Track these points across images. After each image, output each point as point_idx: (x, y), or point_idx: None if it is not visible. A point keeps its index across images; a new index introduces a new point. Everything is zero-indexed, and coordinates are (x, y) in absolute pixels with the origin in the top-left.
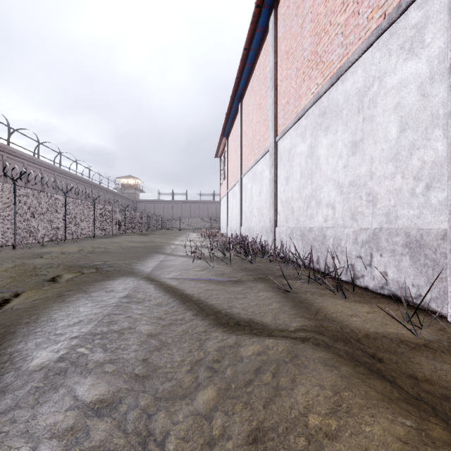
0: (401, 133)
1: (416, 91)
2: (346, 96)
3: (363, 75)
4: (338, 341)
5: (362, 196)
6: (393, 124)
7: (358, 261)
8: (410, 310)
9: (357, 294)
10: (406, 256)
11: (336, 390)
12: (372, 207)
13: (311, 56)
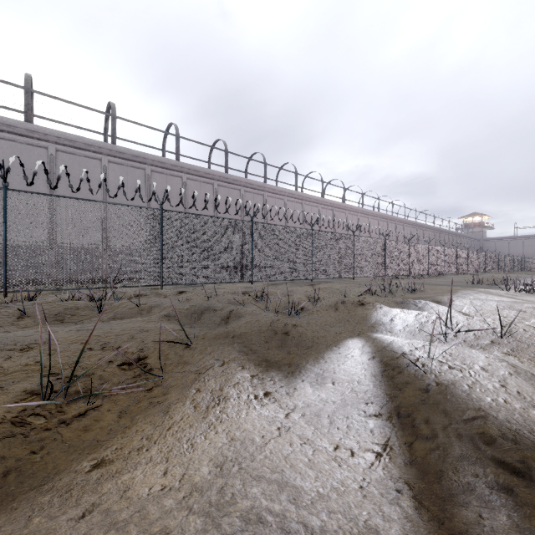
0: None
1: None
2: None
3: None
4: None
5: None
6: None
7: None
8: None
9: None
10: None
11: None
12: None
13: None
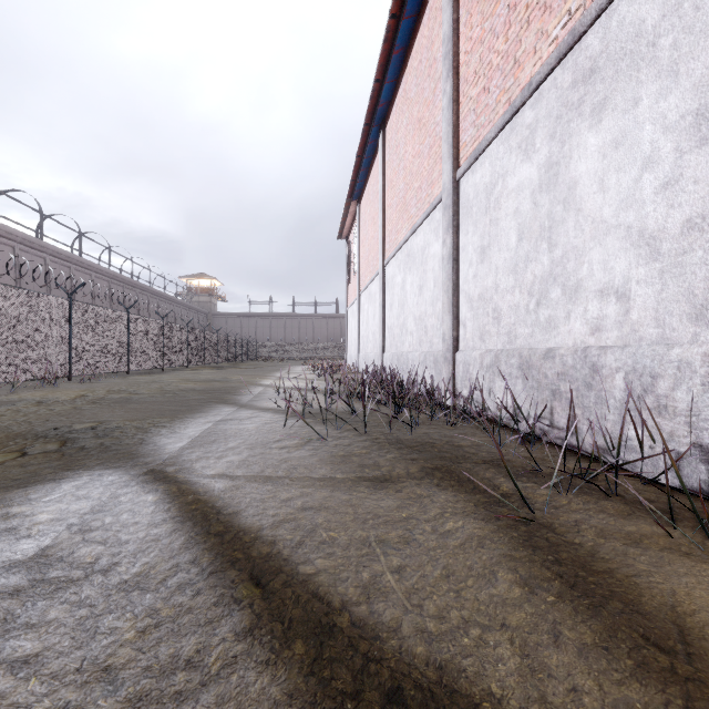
0: None
1: None
2: None
3: None
4: None
5: None
6: None
7: None
8: None
9: None
10: None
11: None
12: None
13: None
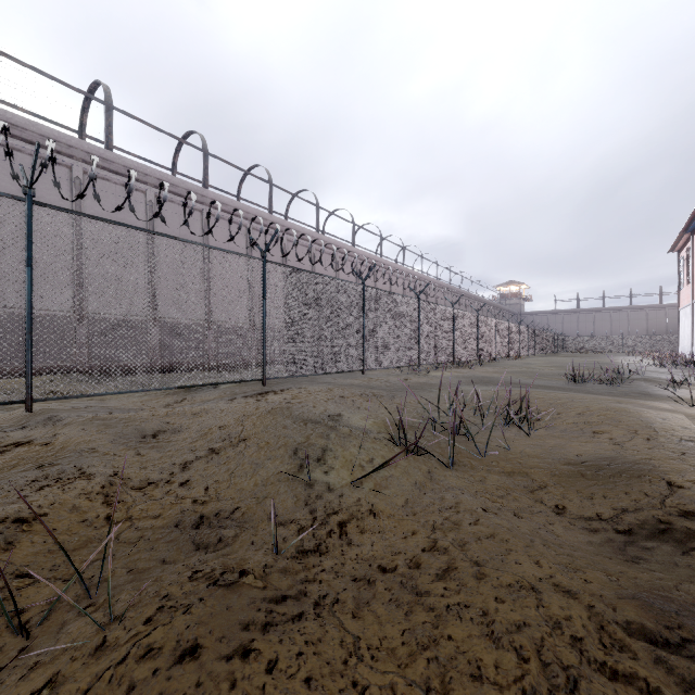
0: None
1: None
2: None
3: None
4: None
5: None
6: None
7: None
8: None
9: None
10: None
11: None
12: None
13: None
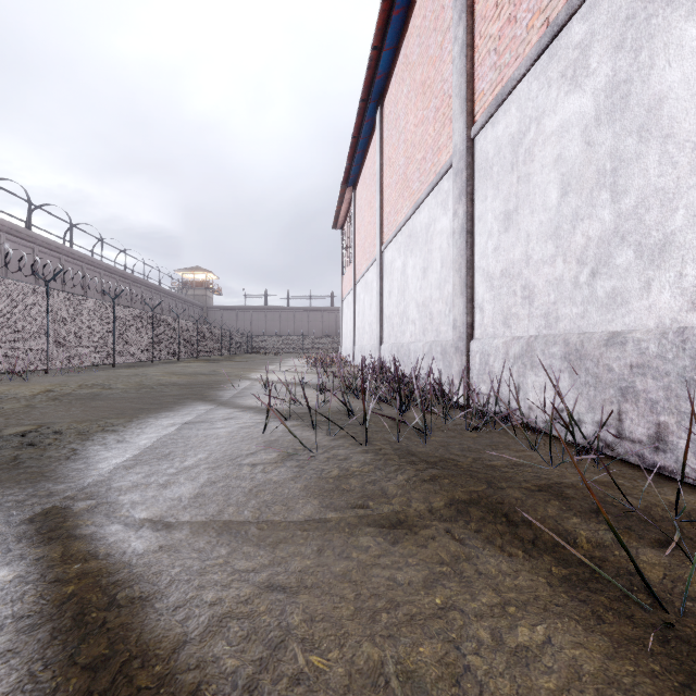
0: None
1: None
2: None
3: None
4: None
5: None
6: None
7: None
8: None
9: None
10: None
11: None
12: None
13: None
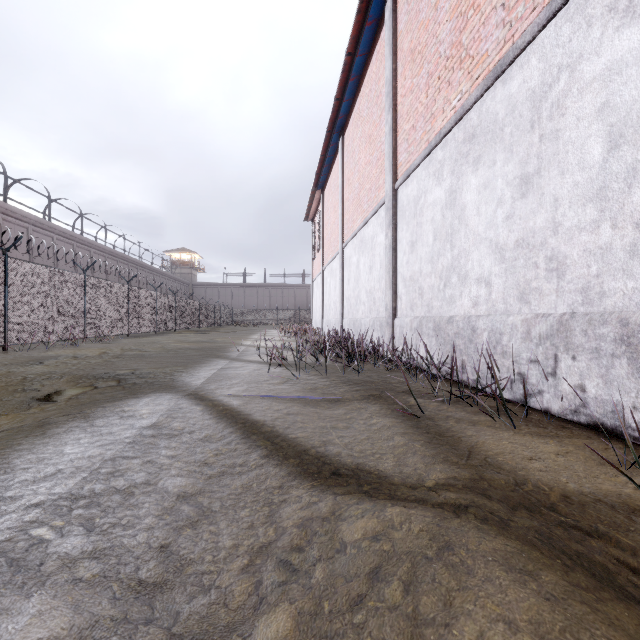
0: (610, 153)
1: (639, 78)
2: (510, 105)
3: (540, 67)
4: (517, 509)
5: (539, 263)
6: (596, 139)
7: (532, 368)
8: (629, 450)
9: (532, 421)
10: (621, 358)
11: (544, 637)
12: (556, 279)
13: (452, 51)
